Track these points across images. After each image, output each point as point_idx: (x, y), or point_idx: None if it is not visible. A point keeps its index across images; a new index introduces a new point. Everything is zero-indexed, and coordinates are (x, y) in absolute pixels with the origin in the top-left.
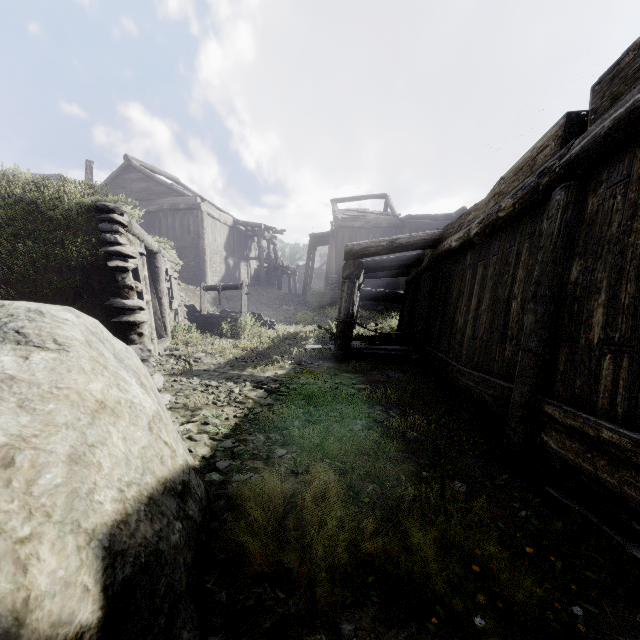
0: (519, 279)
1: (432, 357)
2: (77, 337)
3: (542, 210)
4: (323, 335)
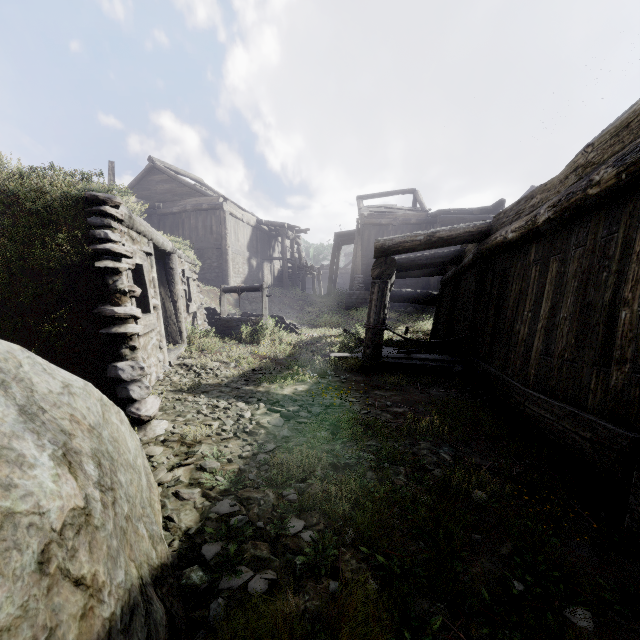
0: (633, 278)
1: (481, 371)
2: None
3: None
4: (349, 340)
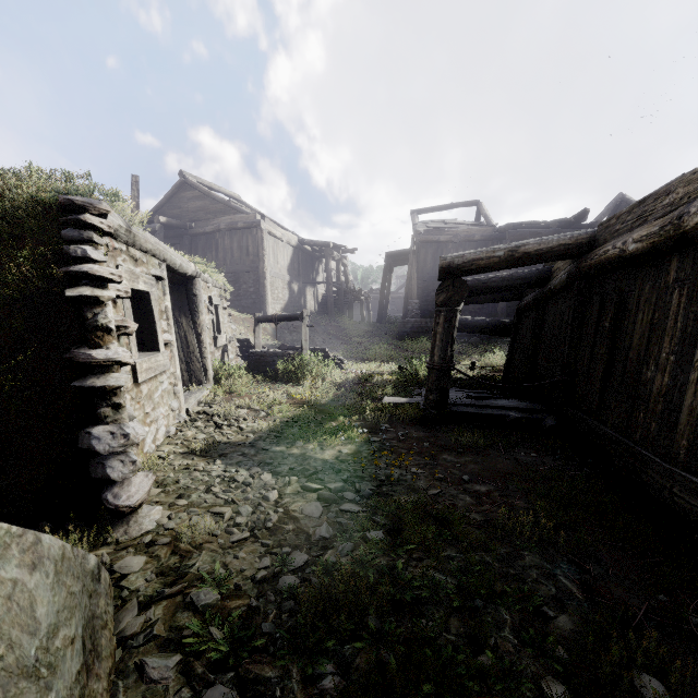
0: None
1: (586, 429)
2: None
3: None
4: (405, 379)
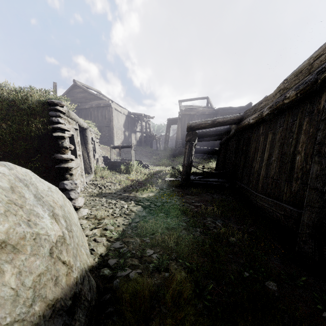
0: (302, 141)
1: (238, 186)
2: (2, 185)
3: (319, 96)
4: (174, 172)
